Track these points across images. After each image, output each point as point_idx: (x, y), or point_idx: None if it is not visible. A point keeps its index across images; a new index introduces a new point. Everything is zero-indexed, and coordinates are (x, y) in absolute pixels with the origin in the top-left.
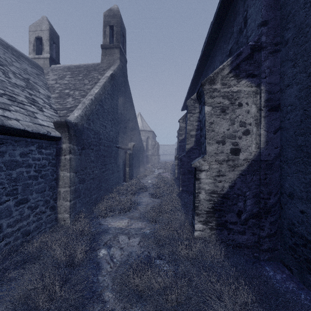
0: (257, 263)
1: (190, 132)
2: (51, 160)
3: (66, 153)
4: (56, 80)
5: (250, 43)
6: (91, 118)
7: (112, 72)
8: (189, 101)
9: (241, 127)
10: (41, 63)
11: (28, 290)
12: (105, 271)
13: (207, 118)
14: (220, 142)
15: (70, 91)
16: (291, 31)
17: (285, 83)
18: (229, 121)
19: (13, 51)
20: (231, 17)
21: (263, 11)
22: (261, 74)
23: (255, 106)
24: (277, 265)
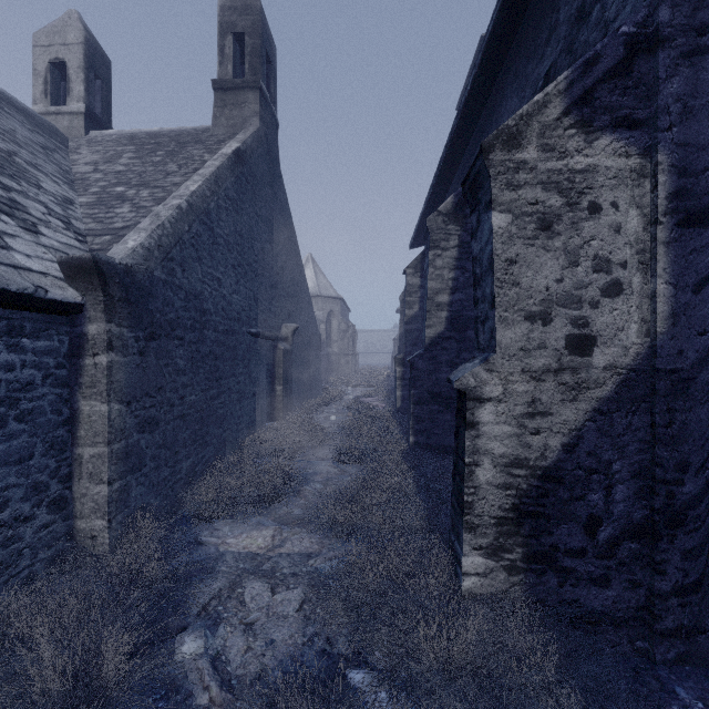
0: (647, 674)
1: (436, 297)
2: (54, 368)
3: (98, 350)
4: (95, 165)
5: (622, 27)
6: (177, 256)
7: (240, 145)
8: (434, 218)
9: (597, 272)
10: (63, 127)
11: None
12: None
13: (498, 248)
14: (538, 316)
15: (127, 188)
16: None
17: None
18: (563, 255)
19: None
20: None
21: None
22: (658, 118)
23: (638, 211)
24: (707, 680)
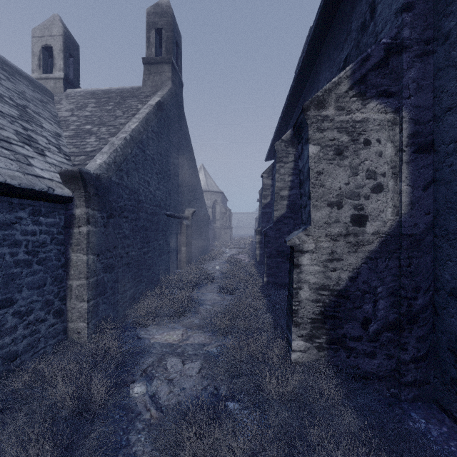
0: (396, 406)
1: (280, 192)
2: (56, 234)
3: (81, 224)
4: (71, 111)
5: (383, 40)
6: (124, 168)
7: (160, 98)
8: (279, 143)
9: (368, 179)
10: (50, 87)
11: None
12: (140, 424)
13: (312, 165)
14: (335, 204)
15: (92, 126)
16: (455, 17)
17: (443, 106)
18: (349, 169)
19: (4, 65)
20: (347, 7)
21: None
22: (403, 92)
23: (392, 144)
24: (429, 409)
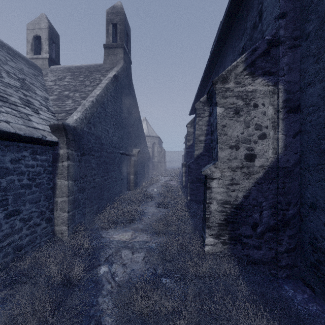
0: (274, 281)
1: (199, 137)
2: (47, 167)
3: (63, 160)
4: (55, 82)
5: (266, 37)
6: (92, 121)
7: (116, 72)
8: (198, 104)
9: (256, 130)
10: (39, 64)
11: (15, 317)
12: (105, 291)
13: (219, 121)
14: (234, 147)
15: (69, 92)
16: (313, 23)
17: (305, 82)
18: (243, 123)
19: (8, 50)
20: (244, 11)
21: (281, 2)
22: (279, 72)
23: (272, 107)
24: (297, 284)
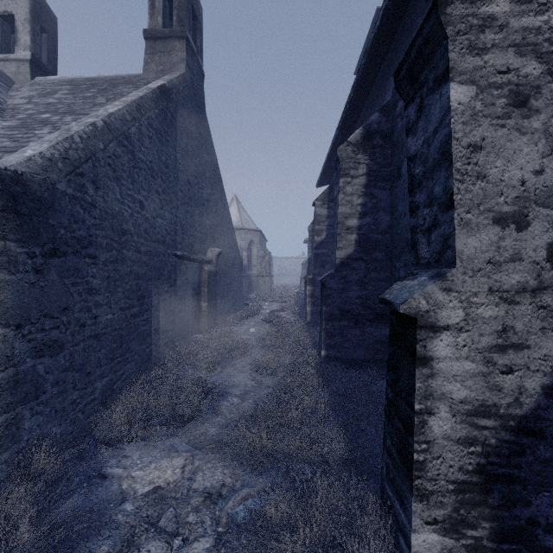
0: None
1: (346, 221)
2: None
3: None
4: (29, 98)
5: None
6: (89, 172)
7: (166, 82)
8: (344, 147)
9: None
10: (10, 72)
11: None
12: None
13: (458, 130)
14: (510, 218)
15: (53, 115)
16: None
17: None
18: (543, 139)
19: None
20: None
21: None
22: None
23: None
24: None
